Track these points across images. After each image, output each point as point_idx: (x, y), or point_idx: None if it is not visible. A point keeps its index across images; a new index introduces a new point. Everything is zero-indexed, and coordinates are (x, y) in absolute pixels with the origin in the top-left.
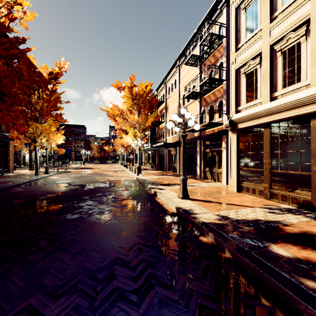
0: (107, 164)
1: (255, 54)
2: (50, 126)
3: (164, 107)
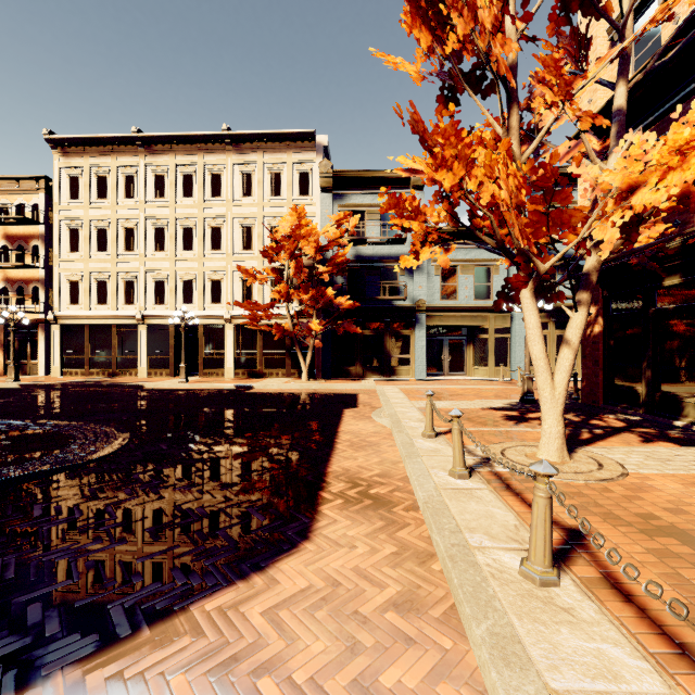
0: None
1: (78, 271)
2: None
3: None
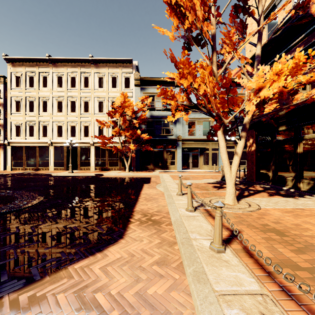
0: None
1: (20, 121)
2: None
3: None
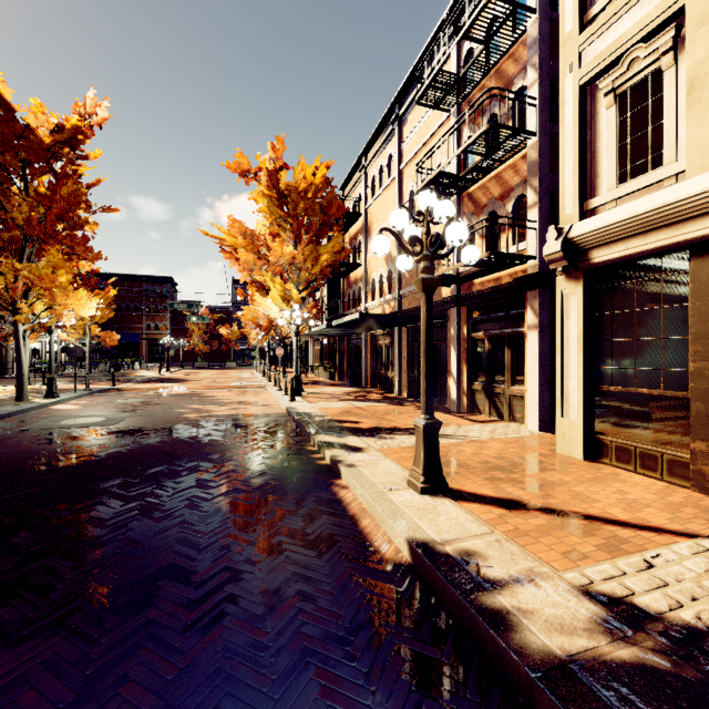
0: (225, 369)
1: (657, 21)
2: (55, 270)
3: (361, 229)
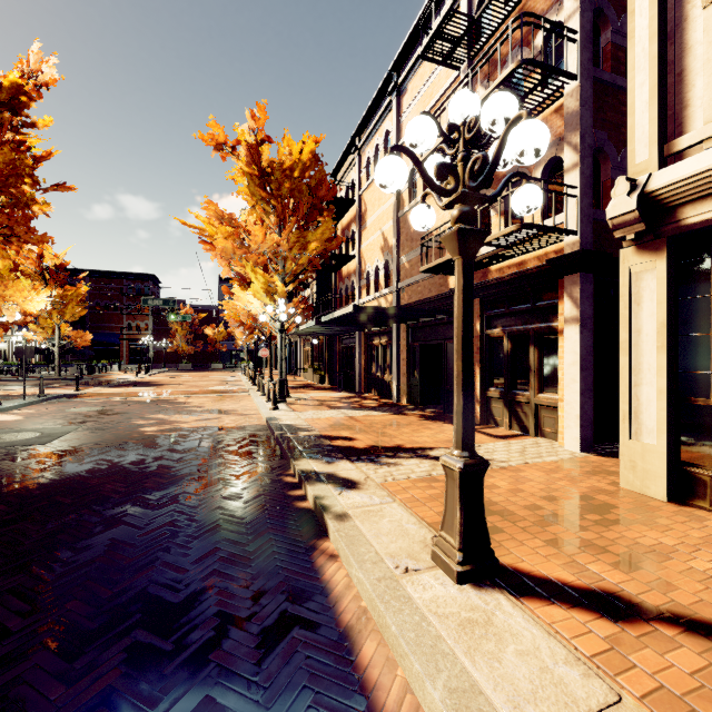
0: (211, 371)
1: None
2: None
3: (355, 218)
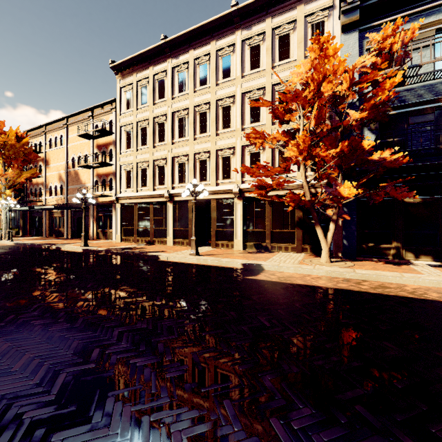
0: None
1: (130, 163)
2: None
3: (42, 159)
